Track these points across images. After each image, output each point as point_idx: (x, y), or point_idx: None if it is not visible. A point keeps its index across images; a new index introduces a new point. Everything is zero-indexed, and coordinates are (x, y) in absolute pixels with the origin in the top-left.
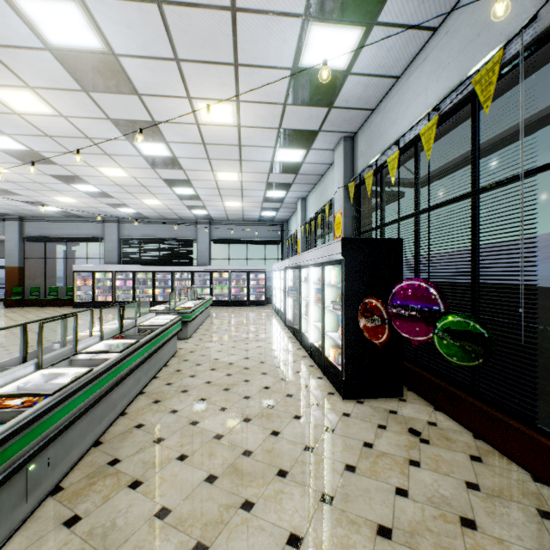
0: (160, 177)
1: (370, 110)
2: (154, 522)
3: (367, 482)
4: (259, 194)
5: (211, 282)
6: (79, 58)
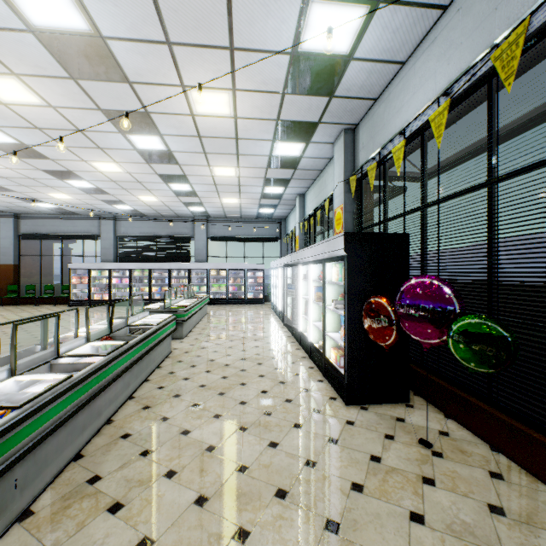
0: (155, 172)
1: (373, 100)
2: None
3: (377, 505)
4: (256, 190)
5: (209, 280)
6: (64, 40)
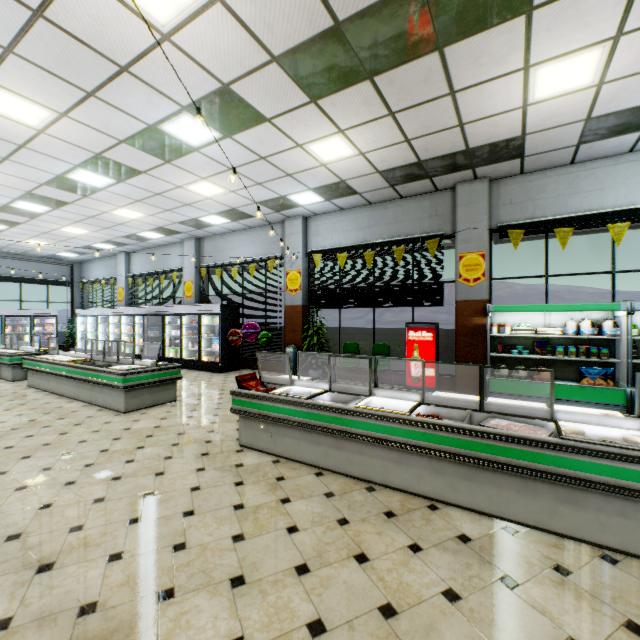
0: None
1: (217, 234)
2: (205, 391)
3: None
4: (85, 243)
5: None
6: (75, 182)
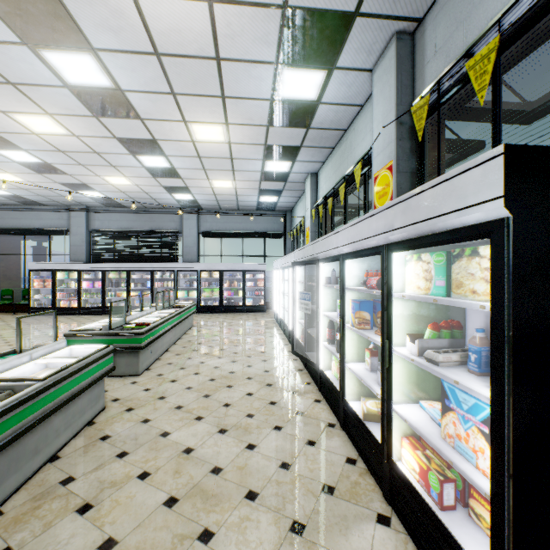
0: (112, 135)
1: None
2: None
3: None
4: (255, 167)
5: (199, 283)
6: None
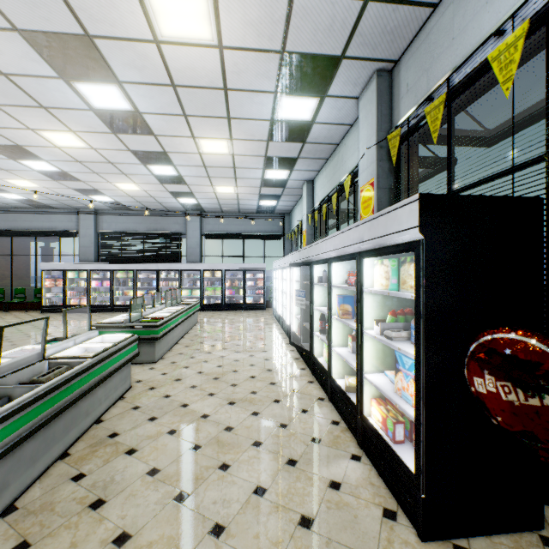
0: (127, 148)
1: (431, 6)
2: None
3: None
4: (255, 175)
5: (202, 282)
6: None
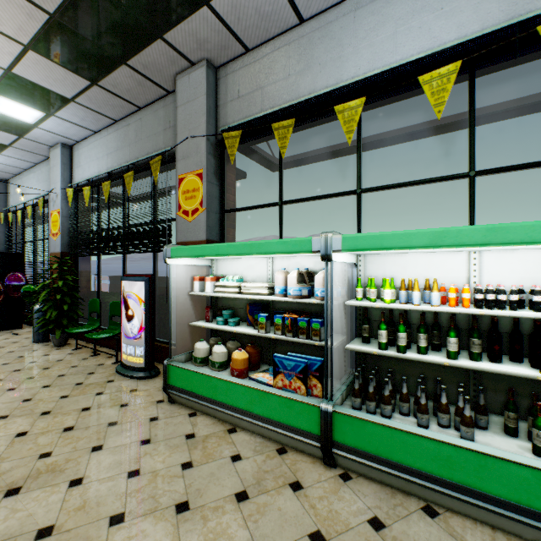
0: None
1: (15, 174)
2: None
3: None
4: None
5: None
6: None
